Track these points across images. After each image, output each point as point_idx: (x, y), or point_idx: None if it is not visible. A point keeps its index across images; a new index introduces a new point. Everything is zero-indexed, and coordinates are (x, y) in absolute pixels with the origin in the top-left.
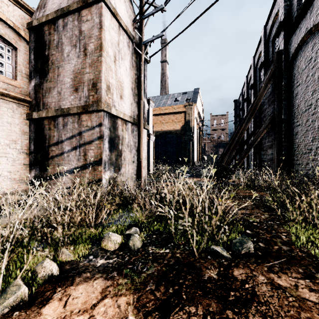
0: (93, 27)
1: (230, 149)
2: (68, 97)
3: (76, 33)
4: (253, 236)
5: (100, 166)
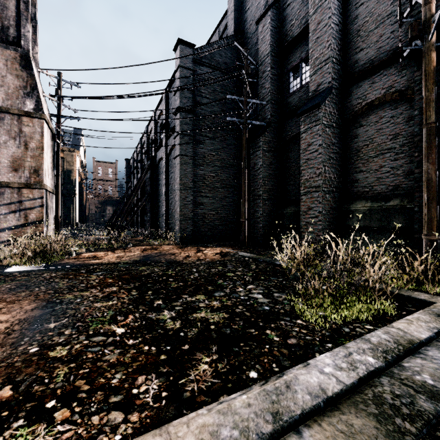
0: (36, 133)
1: (123, 213)
2: (6, 174)
3: (15, 130)
4: (133, 245)
5: (43, 224)
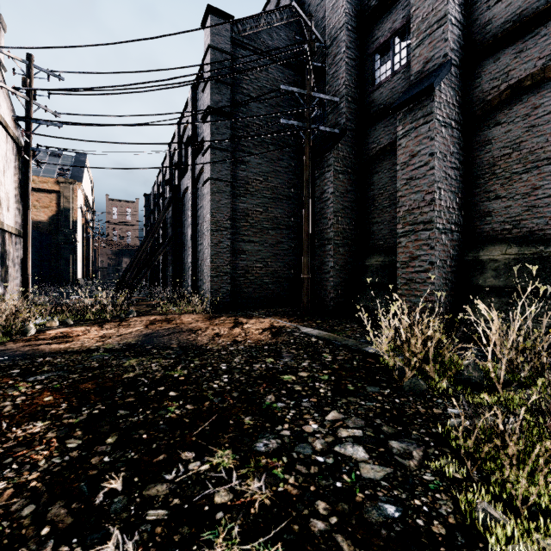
0: None
1: (133, 266)
2: None
3: None
4: (138, 313)
5: None
